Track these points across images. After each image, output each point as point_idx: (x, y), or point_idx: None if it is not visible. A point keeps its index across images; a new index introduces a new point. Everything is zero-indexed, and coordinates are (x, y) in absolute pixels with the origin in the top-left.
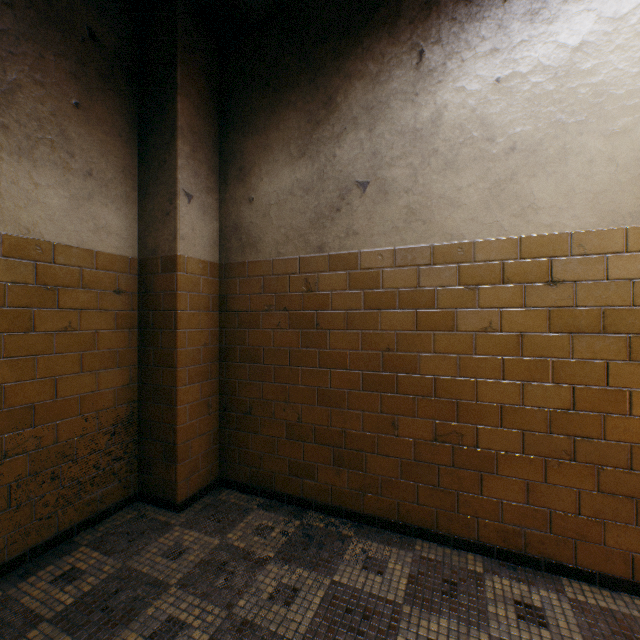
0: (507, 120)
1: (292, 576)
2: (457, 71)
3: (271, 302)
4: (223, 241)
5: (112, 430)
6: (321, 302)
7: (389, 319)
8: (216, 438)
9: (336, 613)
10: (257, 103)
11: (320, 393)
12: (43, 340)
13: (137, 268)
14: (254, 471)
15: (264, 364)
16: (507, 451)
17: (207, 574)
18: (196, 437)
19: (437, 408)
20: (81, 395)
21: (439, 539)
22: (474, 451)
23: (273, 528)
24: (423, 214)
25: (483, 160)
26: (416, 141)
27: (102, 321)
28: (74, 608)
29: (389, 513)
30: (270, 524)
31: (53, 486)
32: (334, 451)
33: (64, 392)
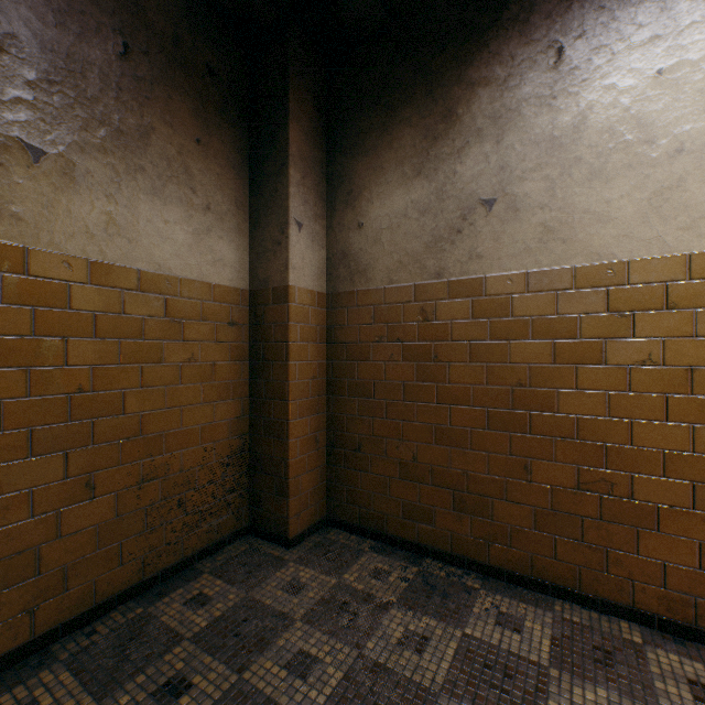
0: (672, 117)
1: (419, 624)
2: (606, 66)
3: (382, 333)
4: (330, 269)
5: (226, 461)
6: (439, 332)
7: (520, 351)
8: (323, 475)
9: (473, 667)
10: (367, 122)
11: (438, 431)
12: (171, 371)
13: (247, 300)
14: (364, 511)
15: (375, 399)
16: (672, 505)
17: (330, 612)
18: (305, 472)
19: (580, 452)
20: (201, 425)
21: (583, 601)
22: (628, 503)
23: (390, 572)
24: (562, 232)
25: (640, 166)
26: (553, 150)
27: (218, 353)
28: (209, 631)
29: (520, 567)
30: (386, 568)
31: (179, 512)
32: (454, 495)
33: (188, 422)
